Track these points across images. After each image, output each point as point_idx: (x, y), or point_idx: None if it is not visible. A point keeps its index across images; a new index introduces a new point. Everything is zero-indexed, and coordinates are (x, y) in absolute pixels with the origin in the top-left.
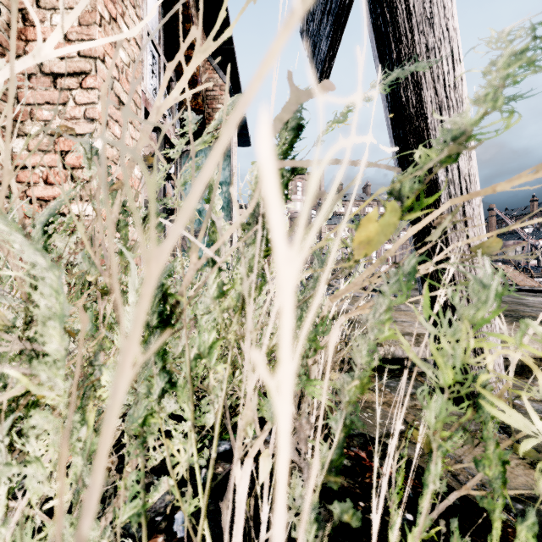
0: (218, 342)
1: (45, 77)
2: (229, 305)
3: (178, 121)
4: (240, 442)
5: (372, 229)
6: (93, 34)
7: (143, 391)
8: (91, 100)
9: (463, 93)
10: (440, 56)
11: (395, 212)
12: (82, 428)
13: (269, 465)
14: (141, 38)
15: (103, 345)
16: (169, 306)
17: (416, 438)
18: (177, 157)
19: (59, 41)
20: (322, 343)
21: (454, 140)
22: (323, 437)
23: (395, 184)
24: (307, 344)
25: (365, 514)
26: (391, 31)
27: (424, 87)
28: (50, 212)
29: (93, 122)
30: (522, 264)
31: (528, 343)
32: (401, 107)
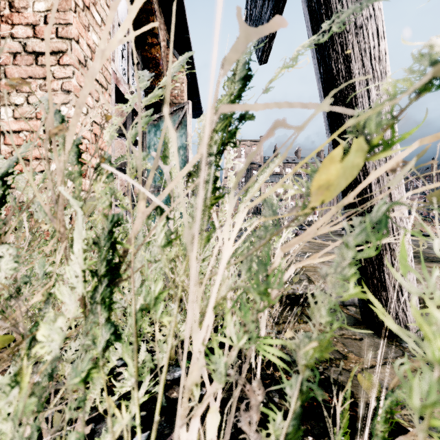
0: (165, 293)
1: (28, 55)
2: (177, 254)
3: (143, 97)
4: (186, 404)
5: (333, 172)
6: (69, 19)
7: (88, 343)
8: (67, 75)
9: (387, 65)
10: (367, 32)
11: (361, 152)
12: (13, 391)
13: (217, 420)
14: (113, 28)
15: (53, 292)
16: (118, 254)
17: (360, 382)
18: (129, 111)
19: (40, 24)
20: (272, 294)
21: (434, 64)
22: (265, 364)
23: (367, 114)
24: (258, 297)
25: (304, 437)
26: (324, 11)
27: (353, 60)
28: (10, 164)
29: (69, 93)
30: (424, 214)
31: (436, 280)
32: (332, 78)
